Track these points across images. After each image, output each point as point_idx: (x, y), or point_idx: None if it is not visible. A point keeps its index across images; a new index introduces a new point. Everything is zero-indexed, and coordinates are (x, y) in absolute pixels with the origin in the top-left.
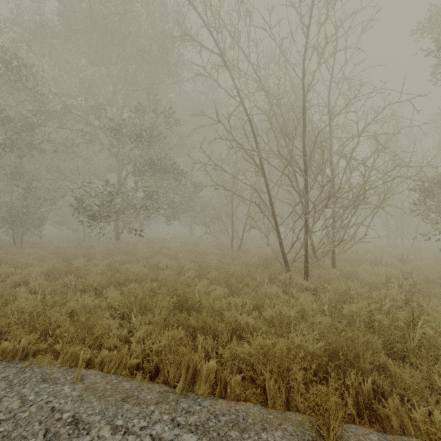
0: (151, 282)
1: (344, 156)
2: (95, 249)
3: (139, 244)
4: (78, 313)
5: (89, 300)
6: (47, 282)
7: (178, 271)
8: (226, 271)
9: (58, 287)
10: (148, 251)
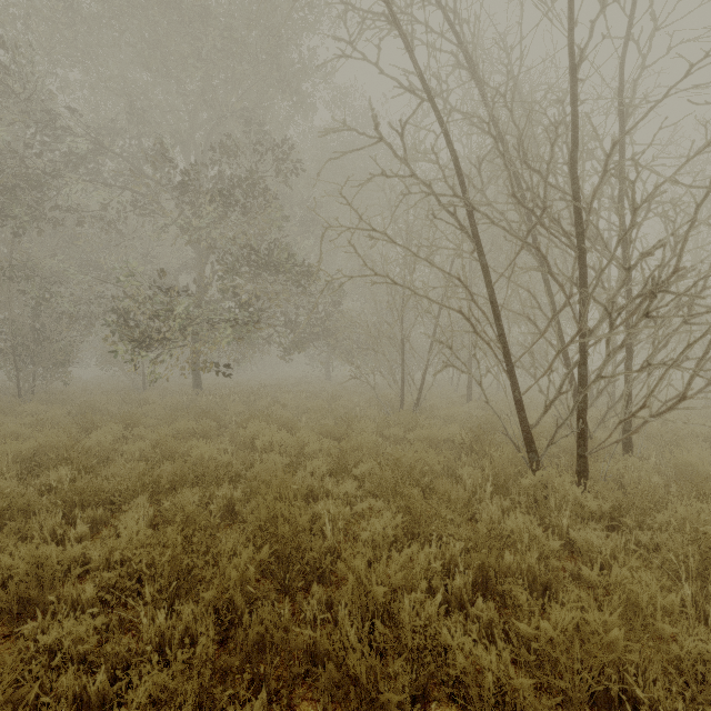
0: (236, 479)
1: (698, 187)
2: (150, 405)
3: (234, 395)
4: (8, 592)
5: (54, 547)
6: (6, 483)
7: (292, 457)
8: (395, 461)
9: (18, 499)
10: (247, 409)
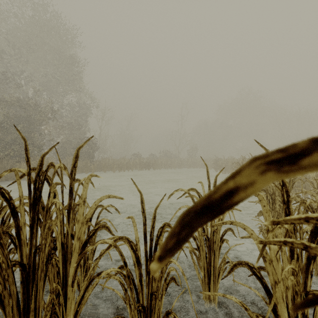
0: None
1: None
2: None
3: None
4: None
5: None
6: None
7: None
8: None
9: None
10: None
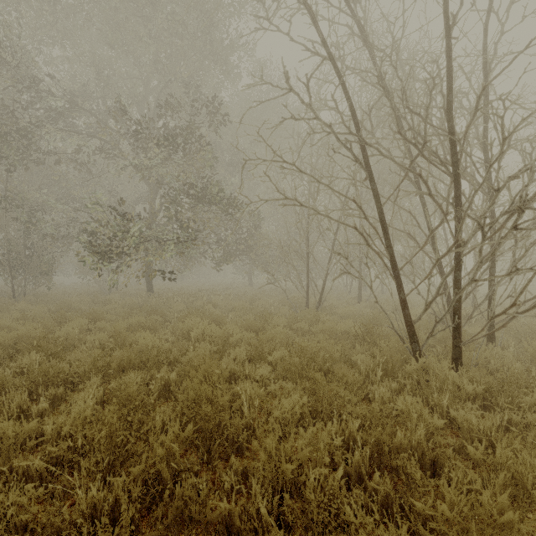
0: (174, 363)
1: None
2: (112, 304)
3: (178, 297)
4: None
5: (11, 423)
6: None
7: (219, 345)
8: (302, 350)
9: None
10: (186, 307)
